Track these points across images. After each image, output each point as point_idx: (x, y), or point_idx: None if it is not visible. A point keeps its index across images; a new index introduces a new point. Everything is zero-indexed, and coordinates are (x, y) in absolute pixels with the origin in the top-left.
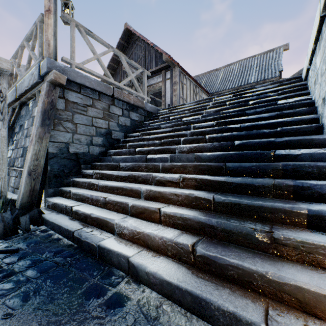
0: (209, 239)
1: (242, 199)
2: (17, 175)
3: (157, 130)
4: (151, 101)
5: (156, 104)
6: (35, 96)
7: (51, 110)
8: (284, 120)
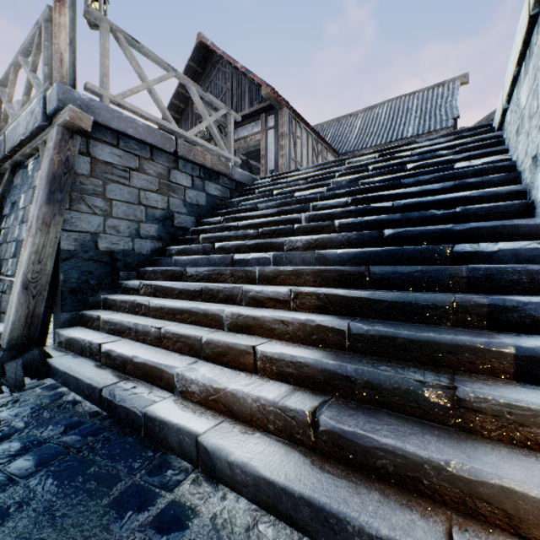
0: (342, 401)
1: (399, 330)
2: (5, 290)
3: (252, 213)
4: (242, 166)
5: (251, 170)
6: (38, 151)
7: (66, 175)
8: (468, 194)
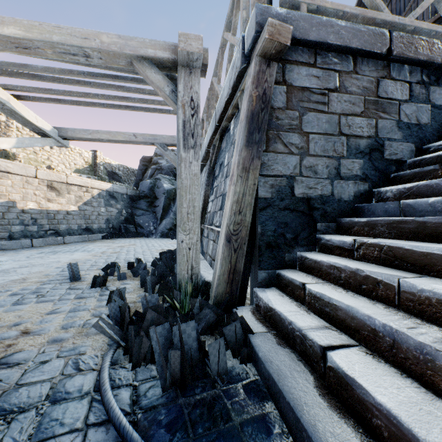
0: None
1: None
2: (214, 239)
3: None
4: None
5: None
6: (237, 109)
7: (262, 111)
8: None
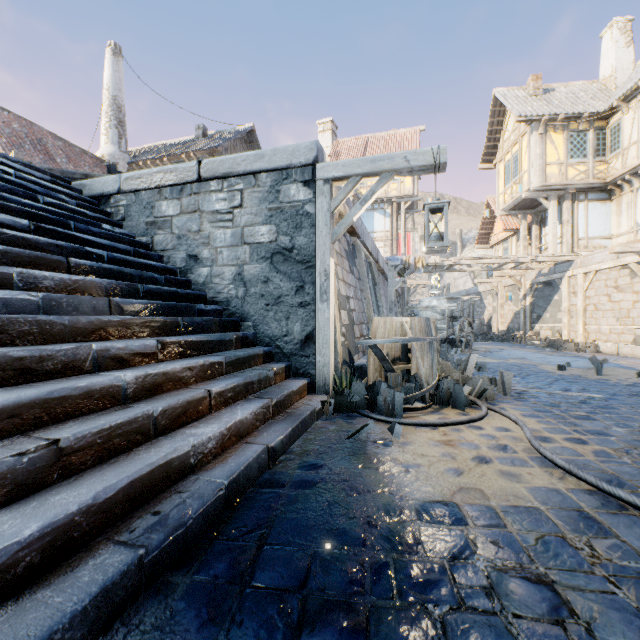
0: (255, 395)
1: (241, 353)
2: None
3: None
4: None
5: None
6: None
7: None
8: (155, 264)
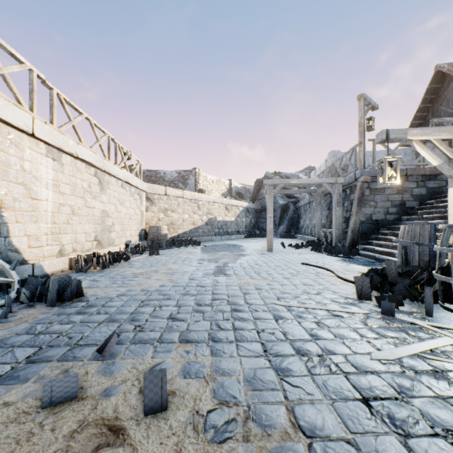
0: None
1: None
2: (342, 233)
3: None
4: None
5: None
6: (350, 187)
7: (362, 197)
8: None
